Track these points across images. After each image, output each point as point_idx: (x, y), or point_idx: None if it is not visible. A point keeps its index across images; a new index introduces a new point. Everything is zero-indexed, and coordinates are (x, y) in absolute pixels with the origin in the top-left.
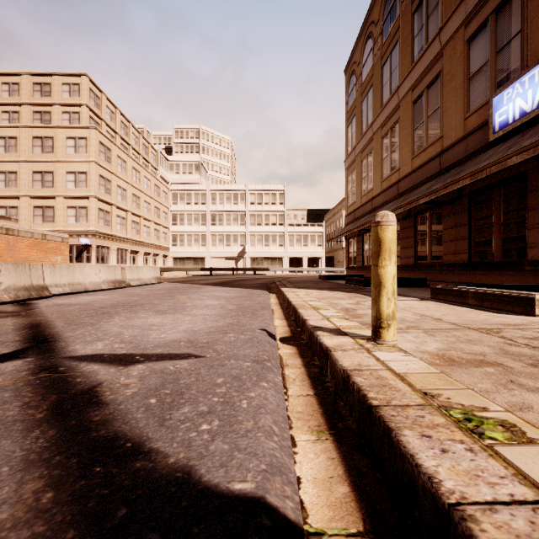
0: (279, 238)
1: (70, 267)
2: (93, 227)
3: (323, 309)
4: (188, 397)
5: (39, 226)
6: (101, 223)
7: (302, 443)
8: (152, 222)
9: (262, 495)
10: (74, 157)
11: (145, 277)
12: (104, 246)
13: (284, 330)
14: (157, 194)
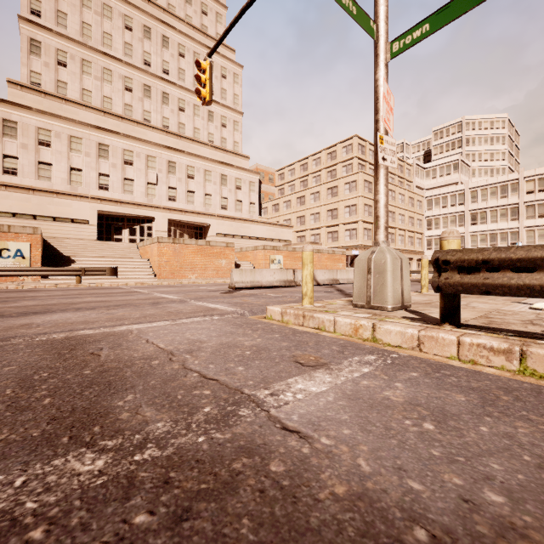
0: None
1: (347, 271)
2: (360, 242)
3: None
4: None
5: (330, 245)
6: (365, 238)
7: None
8: (405, 231)
9: None
10: (349, 195)
11: None
12: None
13: None
14: (410, 205)
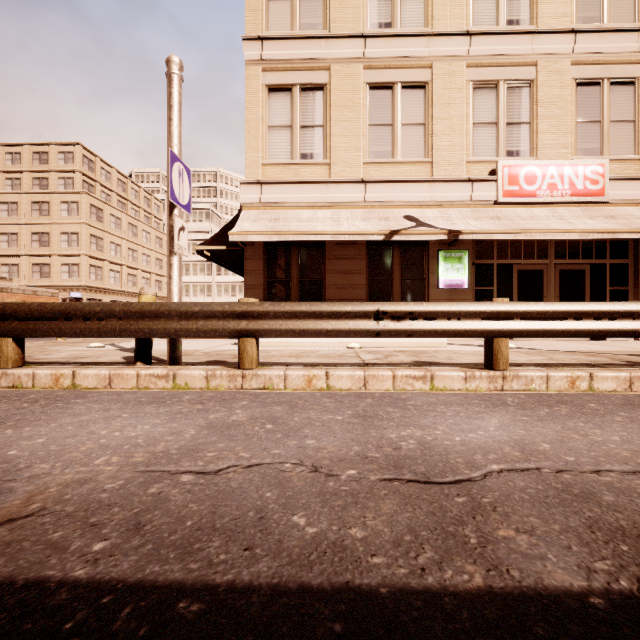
0: None
1: None
2: (84, 282)
3: None
4: None
5: (37, 282)
6: (93, 278)
7: None
8: (152, 274)
9: None
10: (67, 219)
11: None
12: (96, 299)
13: None
14: (158, 245)
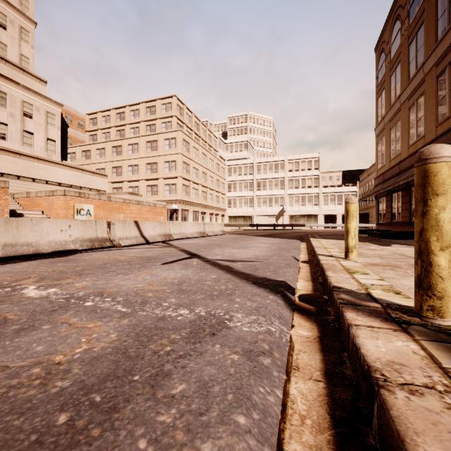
0: (314, 199)
1: (180, 224)
2: (179, 197)
3: (331, 249)
4: (261, 269)
5: (149, 198)
6: (184, 194)
7: (300, 281)
8: (214, 191)
9: (285, 281)
10: (168, 151)
11: (215, 230)
12: (186, 209)
13: (305, 258)
14: (217, 170)
